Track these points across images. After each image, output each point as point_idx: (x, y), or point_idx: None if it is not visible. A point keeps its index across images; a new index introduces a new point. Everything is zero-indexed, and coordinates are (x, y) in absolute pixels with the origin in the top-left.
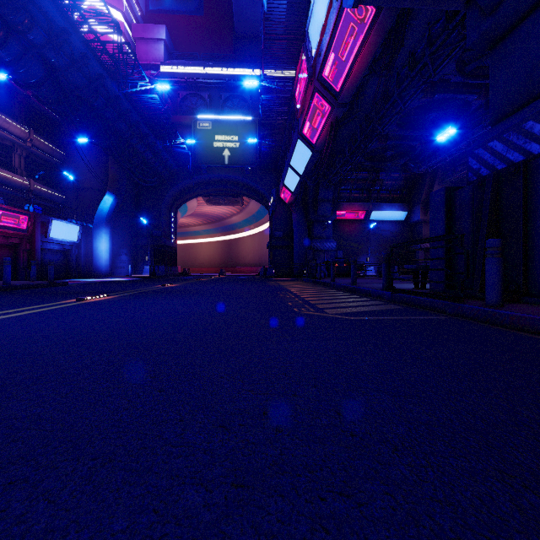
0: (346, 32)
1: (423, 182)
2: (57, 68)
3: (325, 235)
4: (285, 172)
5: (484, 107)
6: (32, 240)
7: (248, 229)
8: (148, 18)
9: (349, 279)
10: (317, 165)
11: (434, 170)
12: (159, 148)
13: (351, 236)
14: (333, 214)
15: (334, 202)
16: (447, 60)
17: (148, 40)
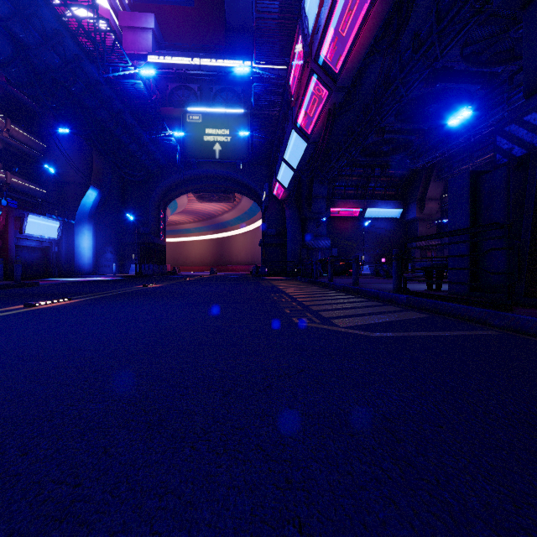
0: (348, 1)
1: (419, 179)
2: (27, 46)
3: (319, 233)
4: (278, 166)
5: (508, 82)
6: (5, 237)
7: (240, 226)
8: (136, 7)
9: (347, 279)
10: (313, 158)
11: (430, 166)
12: (145, 140)
13: (345, 234)
14: (328, 211)
15: (328, 199)
16: (456, 40)
17: (135, 29)
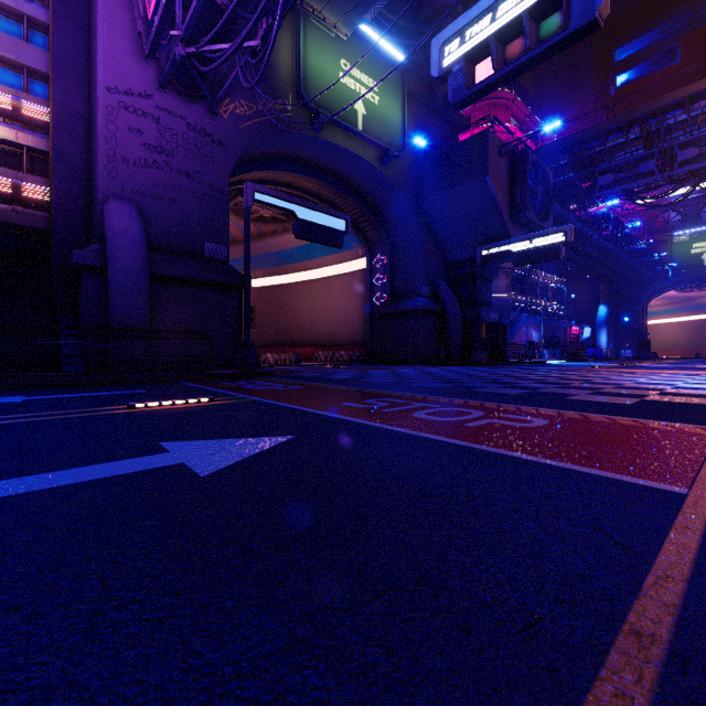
0: None
1: None
2: (612, 268)
3: None
4: None
5: None
6: (577, 339)
7: None
8: None
9: None
10: None
11: None
12: (644, 272)
13: None
14: None
15: None
16: None
17: None
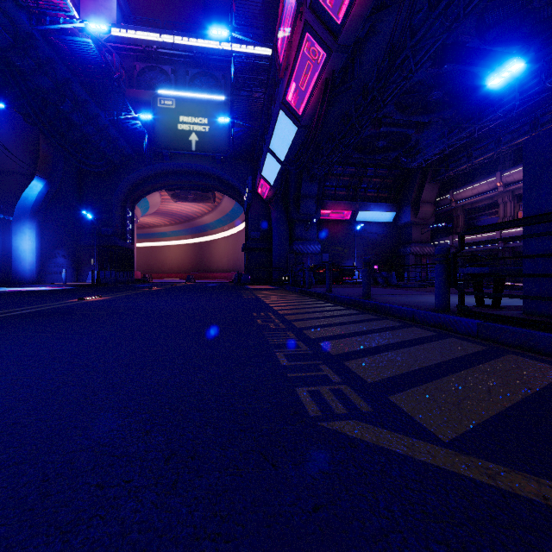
0: None
1: (414, 180)
2: None
3: (308, 237)
4: (263, 159)
5: None
6: None
7: (221, 230)
8: None
9: (345, 288)
10: (304, 144)
11: (425, 166)
12: (104, 122)
13: (336, 239)
14: (317, 213)
15: (318, 200)
16: None
17: None
